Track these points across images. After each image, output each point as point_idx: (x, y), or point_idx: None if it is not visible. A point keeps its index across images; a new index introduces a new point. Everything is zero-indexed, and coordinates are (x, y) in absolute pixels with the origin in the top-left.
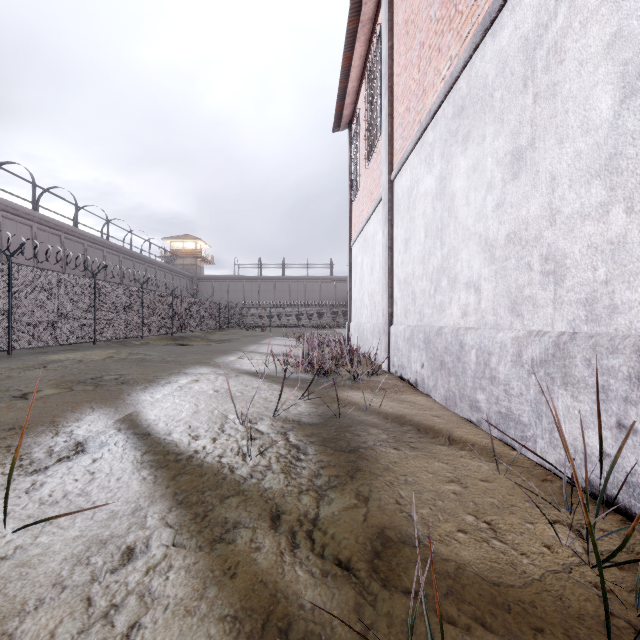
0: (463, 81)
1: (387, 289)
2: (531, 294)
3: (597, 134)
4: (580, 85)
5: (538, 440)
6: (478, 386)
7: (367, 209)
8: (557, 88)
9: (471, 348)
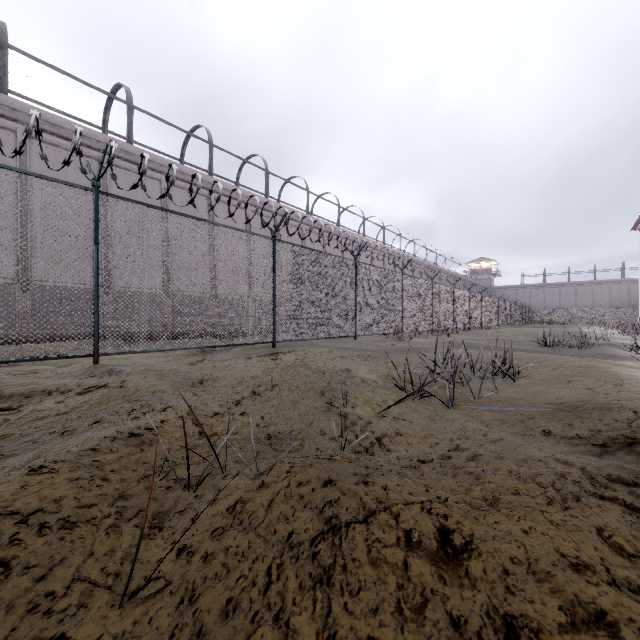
0: None
1: None
2: None
3: None
4: None
5: None
6: None
7: None
8: None
9: None
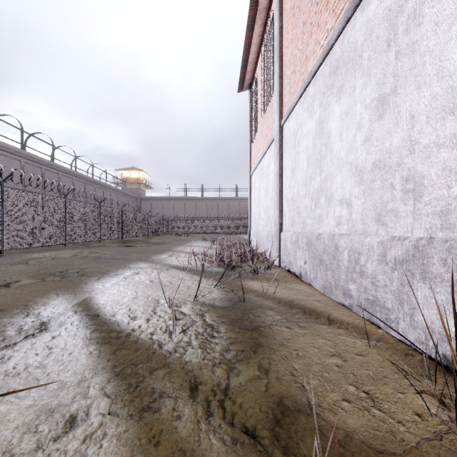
0: (337, 47)
1: (278, 205)
2: (393, 208)
3: (451, 79)
4: (436, 41)
5: (400, 322)
6: (350, 278)
7: (263, 147)
8: (416, 45)
9: (344, 249)
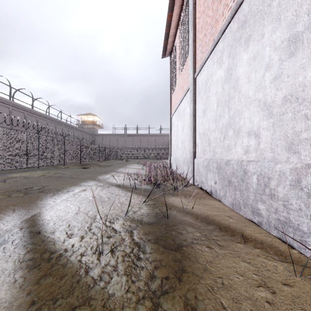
0: (245, 4)
1: (192, 138)
2: (308, 137)
3: None
4: None
5: None
6: (259, 199)
7: (180, 96)
8: None
9: (253, 174)
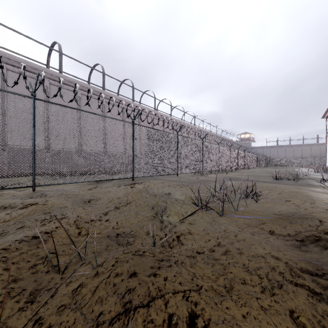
0: None
1: None
2: None
3: None
4: None
5: None
6: None
7: None
8: None
9: None
